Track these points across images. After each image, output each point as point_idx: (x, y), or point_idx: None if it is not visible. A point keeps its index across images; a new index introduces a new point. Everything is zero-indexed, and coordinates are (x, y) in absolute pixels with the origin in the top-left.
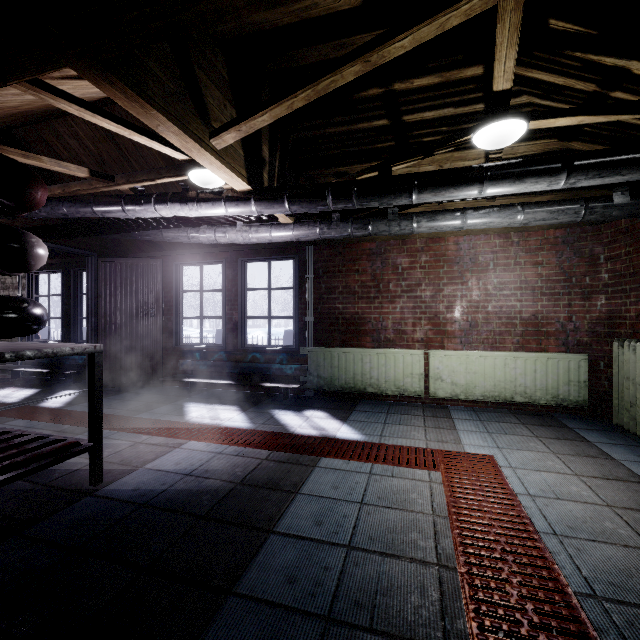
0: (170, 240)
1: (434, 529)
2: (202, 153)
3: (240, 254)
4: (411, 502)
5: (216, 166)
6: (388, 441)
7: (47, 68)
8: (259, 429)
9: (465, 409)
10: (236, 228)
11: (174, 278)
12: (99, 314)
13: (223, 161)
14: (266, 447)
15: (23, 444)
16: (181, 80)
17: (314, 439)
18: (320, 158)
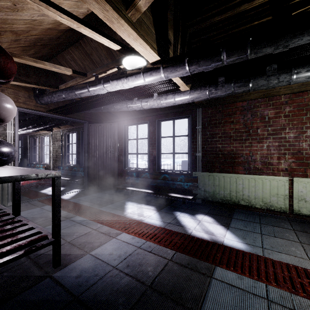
0: (118, 110)
1: None
2: (120, 23)
3: (157, 117)
4: None
5: (133, 38)
6: (271, 255)
7: None
8: (167, 228)
9: None
10: (153, 98)
11: (123, 132)
12: (89, 152)
13: (138, 32)
14: (171, 246)
15: (21, 232)
16: None
17: (206, 242)
18: None
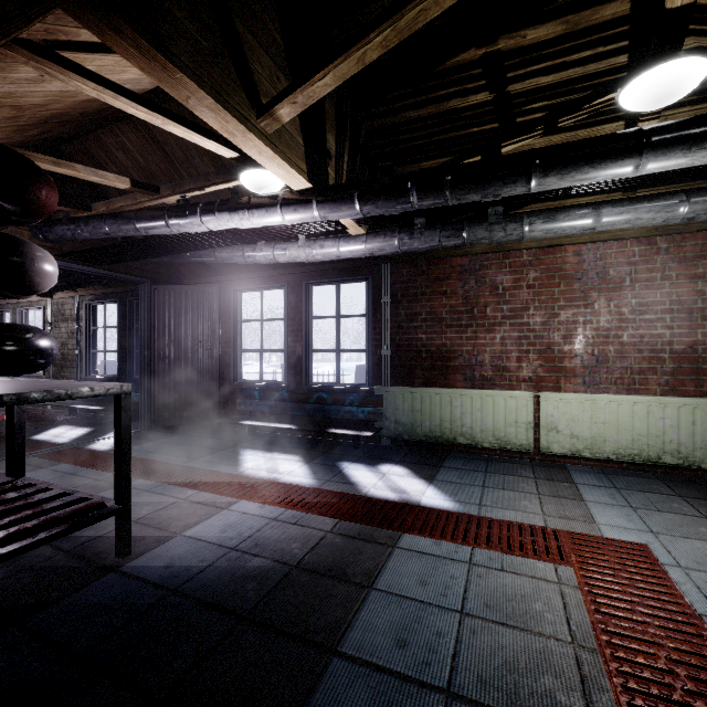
0: (224, 261)
1: (579, 672)
2: (248, 137)
3: (304, 277)
4: (535, 617)
5: (267, 156)
6: (490, 513)
7: (33, 13)
8: (324, 488)
9: (590, 470)
10: (298, 243)
11: (231, 306)
12: (152, 347)
13: (275, 149)
14: (331, 514)
15: (44, 502)
16: (218, 37)
17: (392, 505)
18: (399, 152)
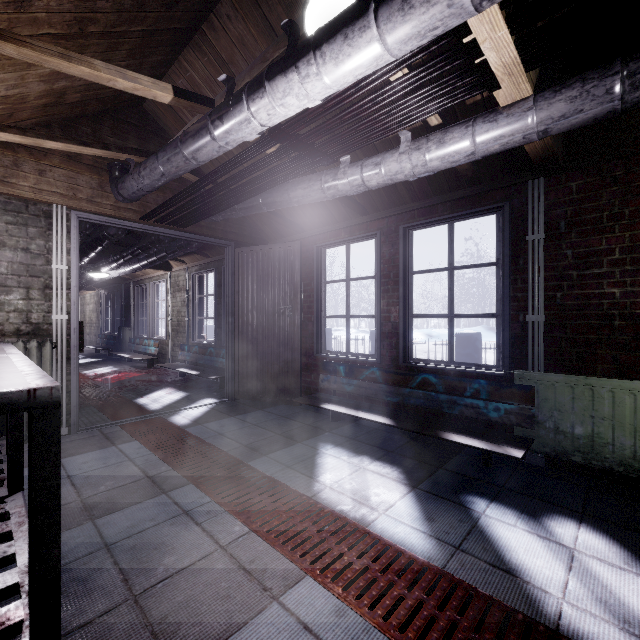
0: (299, 202)
1: None
2: None
3: (401, 219)
4: None
5: None
6: None
7: None
8: (454, 572)
9: None
10: (398, 149)
11: (314, 265)
12: (236, 313)
13: None
14: None
15: None
16: None
17: None
18: None
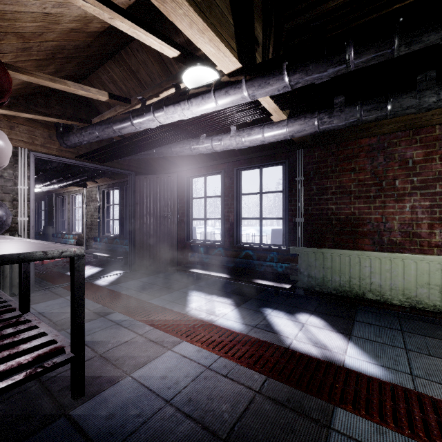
0: (177, 154)
1: None
2: (177, 2)
3: (235, 164)
4: None
5: (198, 29)
6: (429, 390)
7: None
8: (251, 335)
9: None
10: (230, 134)
11: (185, 188)
12: (136, 216)
13: (205, 19)
14: (259, 367)
15: (27, 340)
16: None
17: (315, 361)
18: None
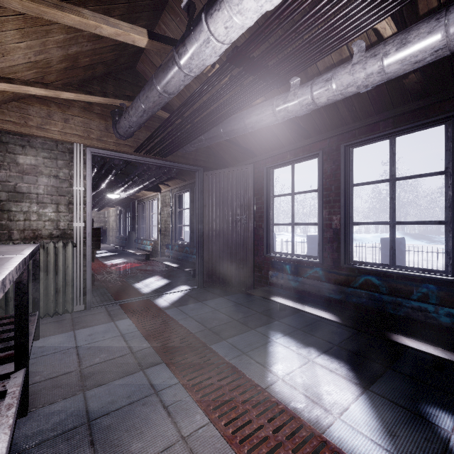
0: (253, 127)
1: None
2: None
3: (342, 138)
4: None
5: None
6: None
7: None
8: None
9: None
10: (351, 61)
11: (264, 183)
12: (204, 222)
13: None
14: None
15: None
16: None
17: None
18: None
